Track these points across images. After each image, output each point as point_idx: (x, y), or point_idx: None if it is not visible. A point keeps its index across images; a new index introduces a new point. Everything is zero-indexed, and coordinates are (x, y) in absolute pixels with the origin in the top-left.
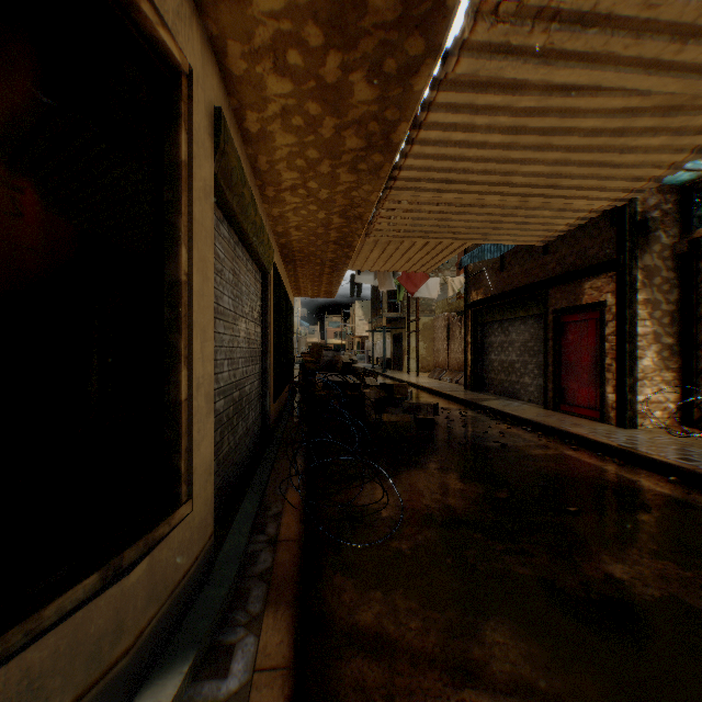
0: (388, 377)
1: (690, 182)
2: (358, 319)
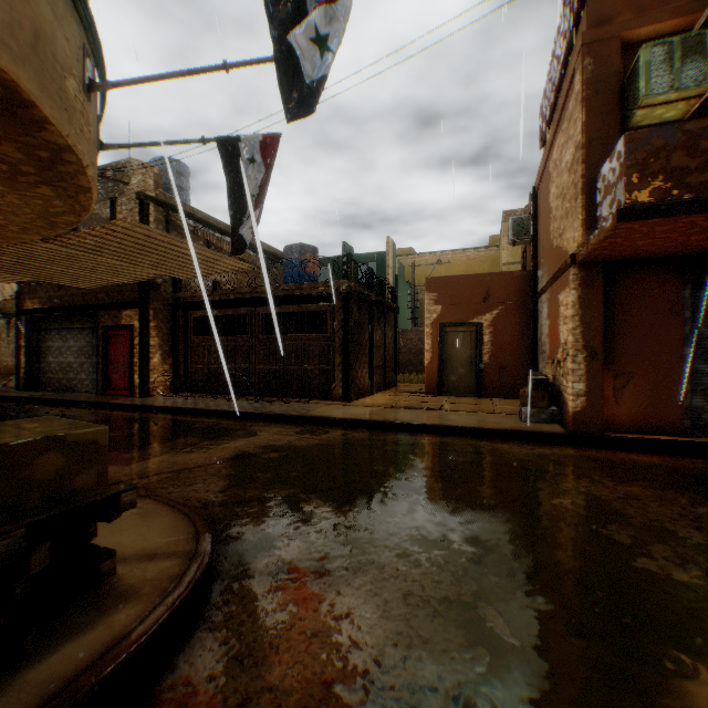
0: None
1: None
2: None
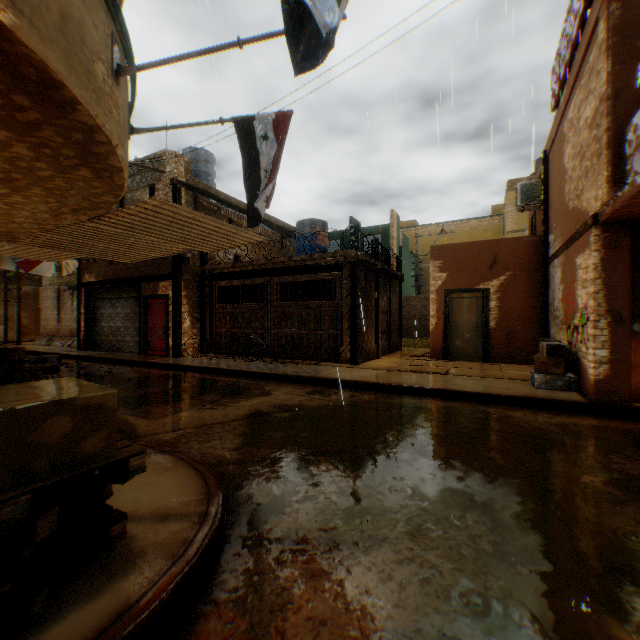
0: None
1: None
2: None
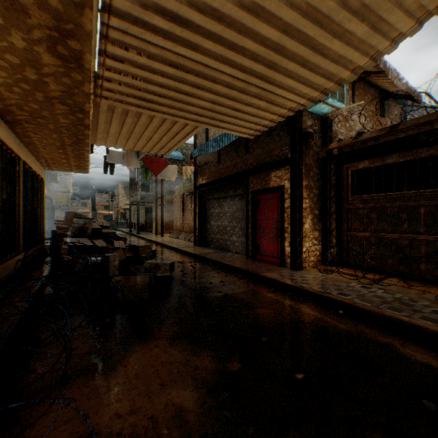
0: (141, 238)
1: (326, 116)
2: (121, 196)
